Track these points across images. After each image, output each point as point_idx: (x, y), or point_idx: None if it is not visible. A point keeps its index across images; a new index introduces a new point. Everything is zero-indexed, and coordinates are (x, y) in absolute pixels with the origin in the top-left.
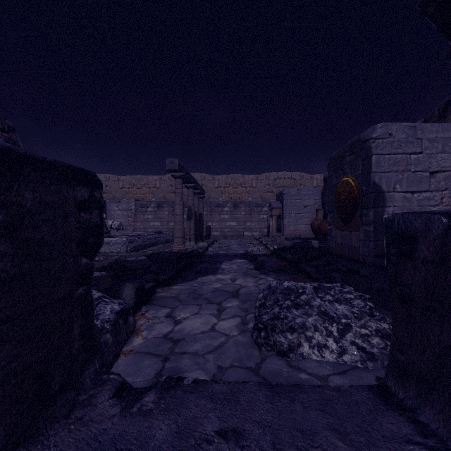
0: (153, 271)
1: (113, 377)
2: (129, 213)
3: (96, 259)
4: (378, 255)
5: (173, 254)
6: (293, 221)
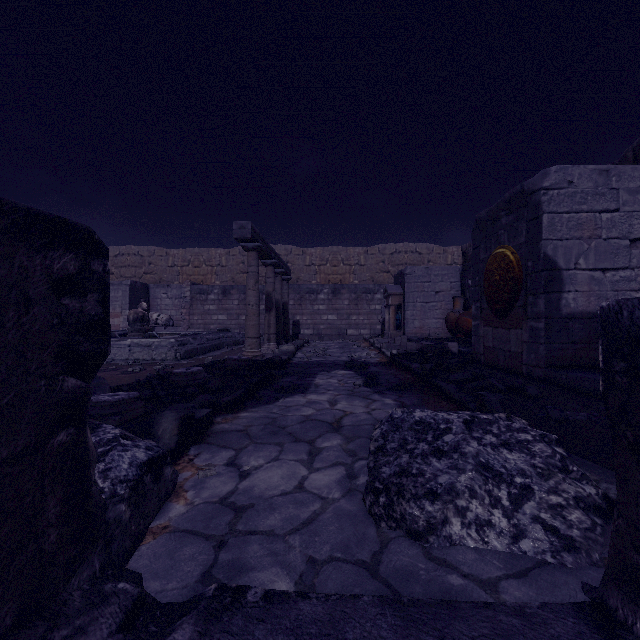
0: (212, 389)
1: (123, 587)
2: (182, 303)
3: (129, 370)
4: (552, 365)
5: (244, 363)
6: (419, 314)
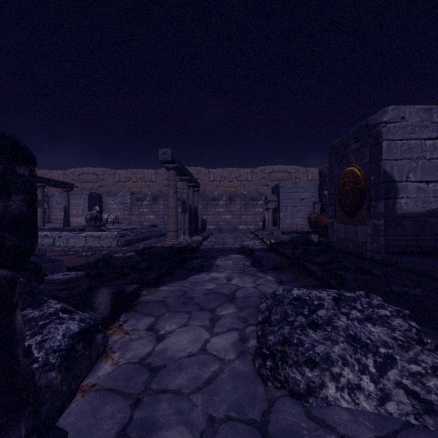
0: (141, 269)
1: None
2: (124, 207)
3: (84, 255)
4: (389, 251)
5: (165, 249)
6: (289, 214)
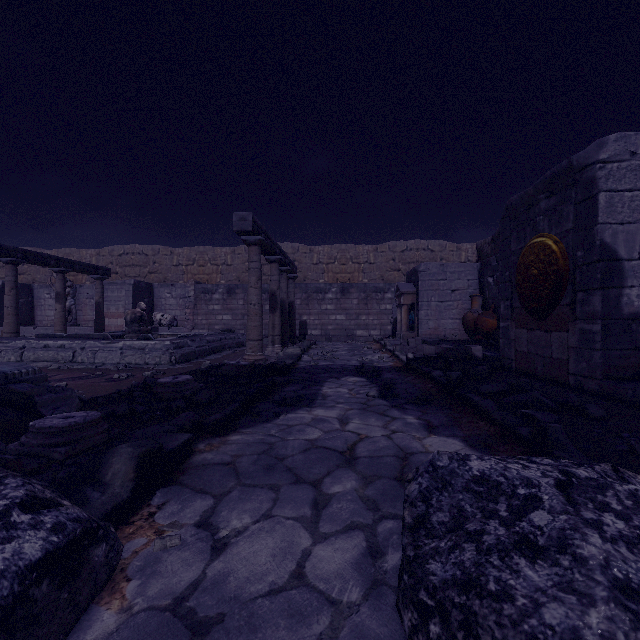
0: (201, 402)
1: None
2: (186, 303)
3: (115, 377)
4: (611, 376)
5: (242, 369)
6: (434, 314)
